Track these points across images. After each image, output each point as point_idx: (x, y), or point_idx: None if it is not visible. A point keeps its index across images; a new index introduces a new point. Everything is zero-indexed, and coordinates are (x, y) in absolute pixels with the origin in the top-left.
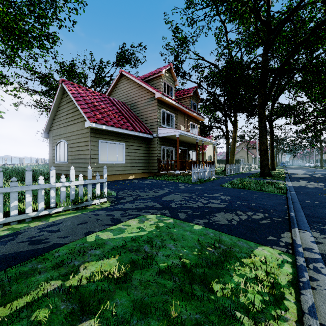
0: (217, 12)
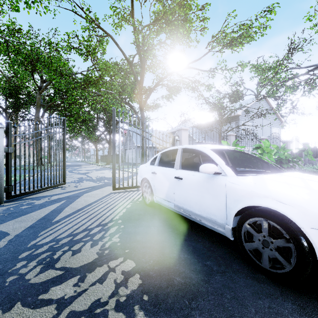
0: None
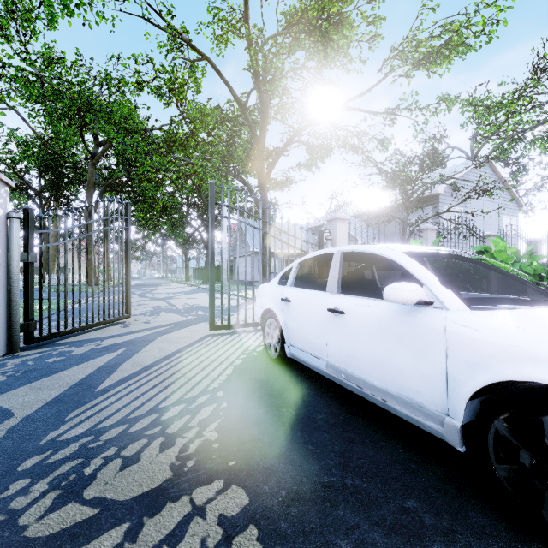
0: (28, 53)
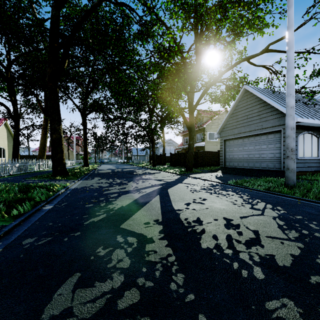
0: None
